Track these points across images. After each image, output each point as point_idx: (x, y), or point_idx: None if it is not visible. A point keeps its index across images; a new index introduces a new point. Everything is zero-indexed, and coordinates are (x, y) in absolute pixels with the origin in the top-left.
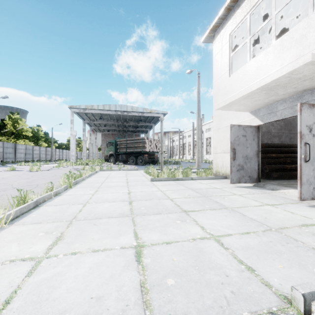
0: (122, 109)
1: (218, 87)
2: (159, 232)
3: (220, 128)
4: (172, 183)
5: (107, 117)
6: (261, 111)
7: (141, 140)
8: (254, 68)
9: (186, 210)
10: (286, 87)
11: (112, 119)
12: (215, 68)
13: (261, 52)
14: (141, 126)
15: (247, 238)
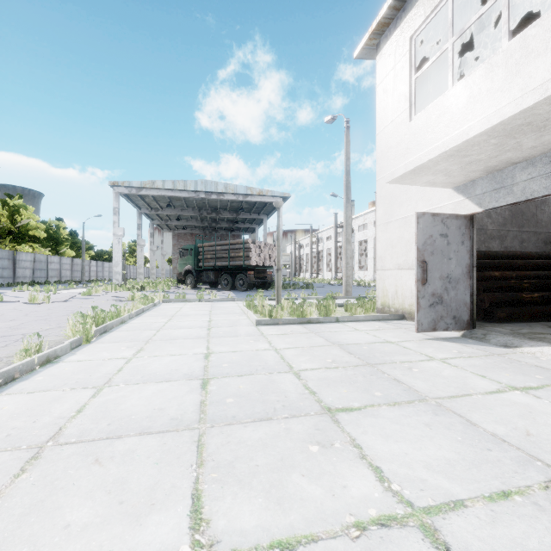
0: (208, 188)
1: (388, 143)
2: (262, 491)
3: (391, 222)
4: (299, 330)
5: (181, 203)
6: (478, 185)
7: (242, 245)
8: (463, 99)
9: (331, 406)
10: (543, 129)
11: (191, 208)
12: (381, 105)
13: (478, 68)
14: (242, 220)
15: (512, 522)
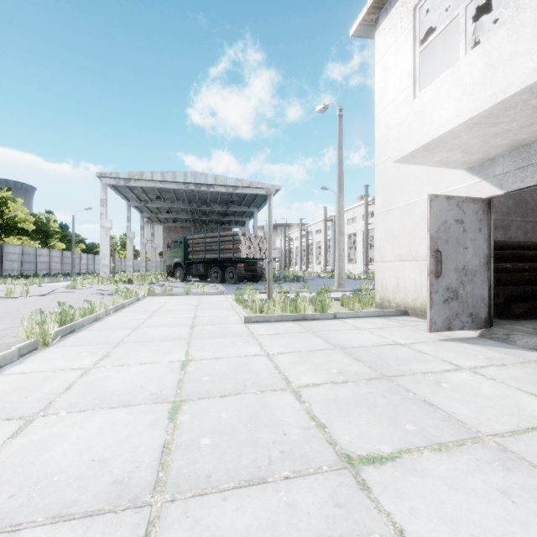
0: (198, 179)
1: (388, 125)
2: None
3: (391, 209)
4: (293, 328)
5: (171, 195)
6: (498, 164)
7: (232, 237)
8: (479, 68)
9: (350, 453)
10: None
11: (181, 200)
12: (380, 85)
13: (497, 31)
14: (233, 213)
15: None
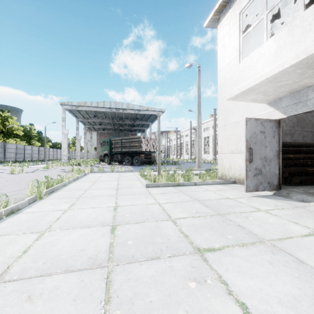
0: (117, 106)
1: (225, 77)
2: None
3: (227, 124)
4: (172, 190)
5: (102, 115)
6: (284, 101)
7: (137, 139)
8: (273, 48)
9: (200, 247)
10: None
11: (108, 118)
12: (220, 55)
13: (283, 29)
14: (137, 125)
15: None
